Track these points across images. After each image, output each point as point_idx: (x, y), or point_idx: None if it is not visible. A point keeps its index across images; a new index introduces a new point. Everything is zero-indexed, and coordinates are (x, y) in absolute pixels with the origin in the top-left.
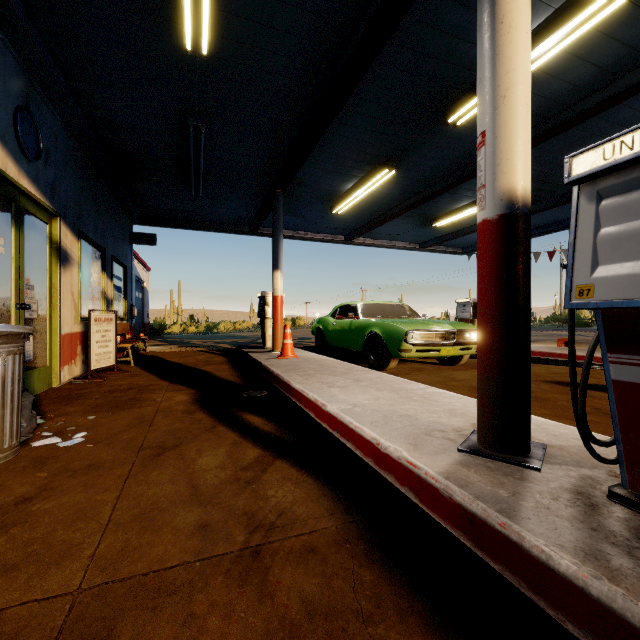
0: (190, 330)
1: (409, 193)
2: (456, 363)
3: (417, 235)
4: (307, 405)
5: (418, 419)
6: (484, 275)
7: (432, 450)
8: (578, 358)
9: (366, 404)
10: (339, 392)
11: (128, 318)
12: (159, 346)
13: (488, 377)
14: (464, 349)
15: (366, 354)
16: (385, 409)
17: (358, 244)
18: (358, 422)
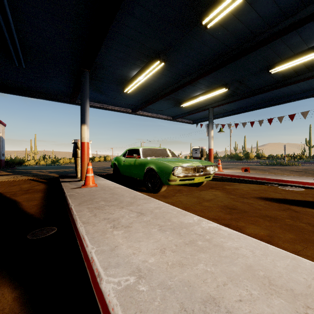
0: (41, 163)
1: (170, 83)
2: (200, 185)
3: (171, 111)
4: (85, 259)
5: None
6: None
7: None
8: (257, 179)
9: (152, 268)
10: (122, 238)
11: None
12: (2, 176)
13: None
14: (206, 177)
15: (145, 182)
16: (178, 281)
17: (139, 114)
18: None
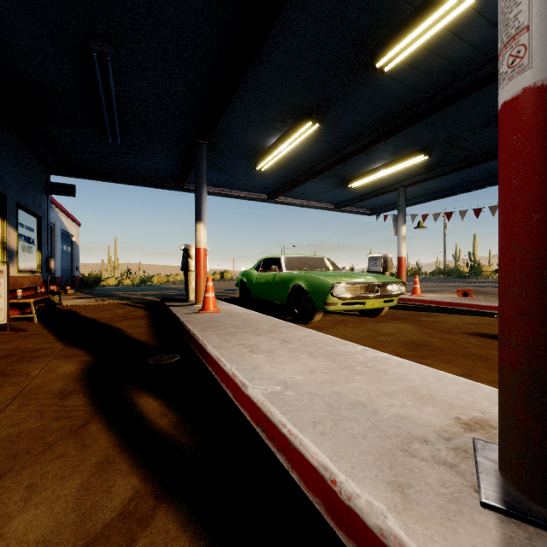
0: (125, 283)
1: (329, 152)
2: (377, 315)
3: (333, 196)
4: (223, 379)
5: (378, 412)
6: (527, 187)
7: (436, 505)
8: (481, 308)
9: (300, 382)
10: (264, 361)
11: (43, 271)
12: (83, 299)
13: (538, 372)
14: (386, 301)
15: (290, 307)
16: (327, 391)
17: (280, 203)
18: (294, 424)
